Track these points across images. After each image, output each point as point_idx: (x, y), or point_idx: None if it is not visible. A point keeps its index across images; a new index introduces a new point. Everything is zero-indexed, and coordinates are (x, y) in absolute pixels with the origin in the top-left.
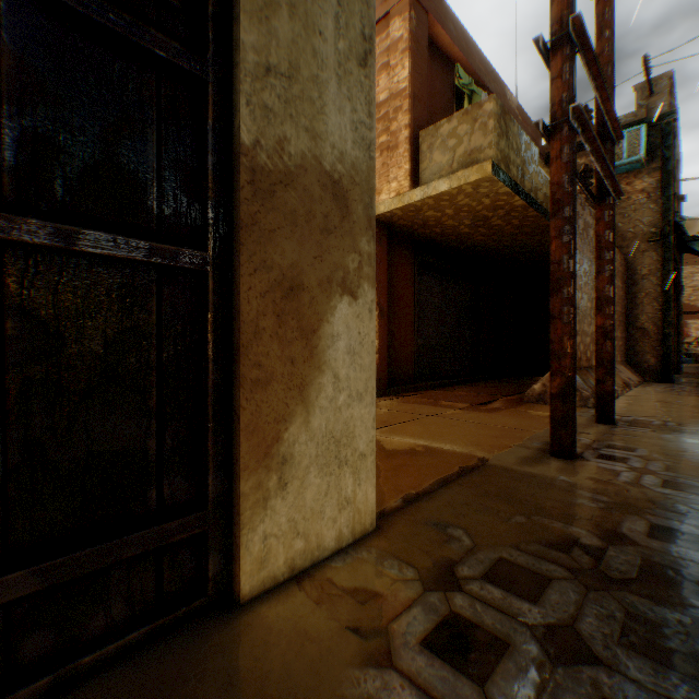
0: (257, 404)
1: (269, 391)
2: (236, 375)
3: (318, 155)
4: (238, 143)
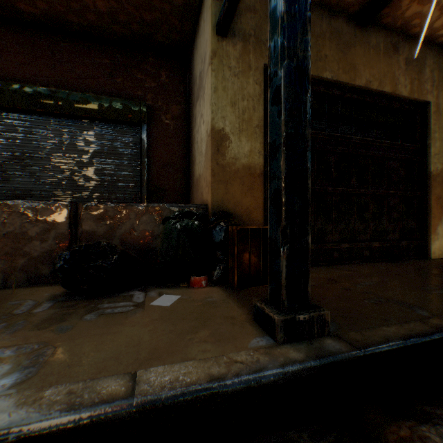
0: (431, 221)
1: (433, 219)
2: (427, 215)
3: (442, 167)
4: (428, 171)
